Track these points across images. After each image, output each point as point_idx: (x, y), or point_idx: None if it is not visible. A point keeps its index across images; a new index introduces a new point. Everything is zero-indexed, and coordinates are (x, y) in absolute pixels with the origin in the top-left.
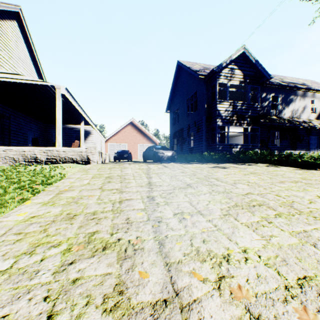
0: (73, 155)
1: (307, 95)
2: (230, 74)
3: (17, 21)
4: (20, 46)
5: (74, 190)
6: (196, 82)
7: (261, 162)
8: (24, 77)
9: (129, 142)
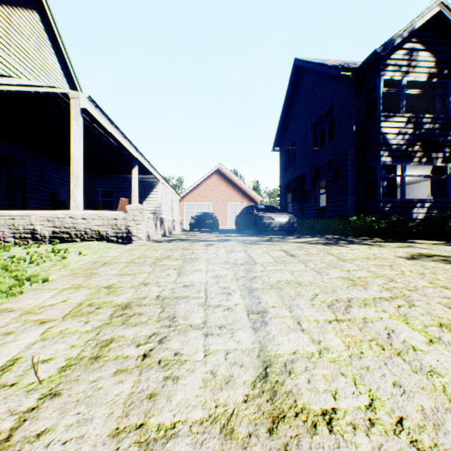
0: (101, 226)
1: None
2: (408, 61)
3: (39, 13)
4: (44, 52)
5: None
6: (332, 87)
7: None
8: (16, 80)
9: (215, 200)
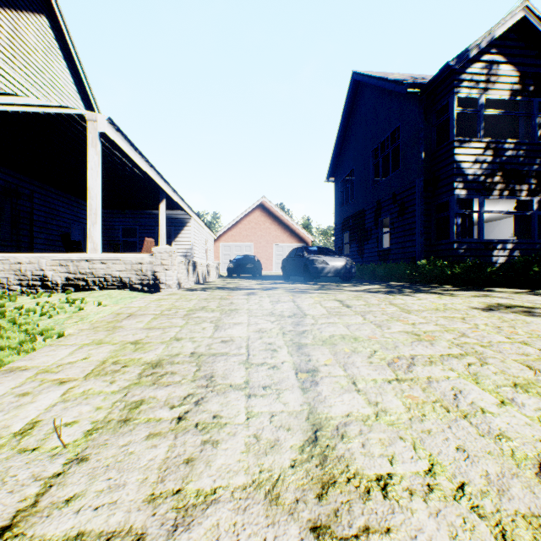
0: (123, 271)
1: None
2: (487, 76)
3: (48, 17)
4: (54, 65)
5: None
6: (397, 107)
7: None
8: (22, 99)
9: (258, 240)
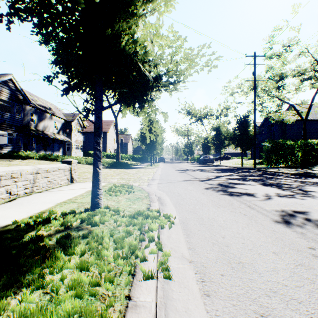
0: None
1: (53, 118)
2: (0, 90)
3: None
4: None
5: None
6: None
7: (29, 158)
8: None
9: None
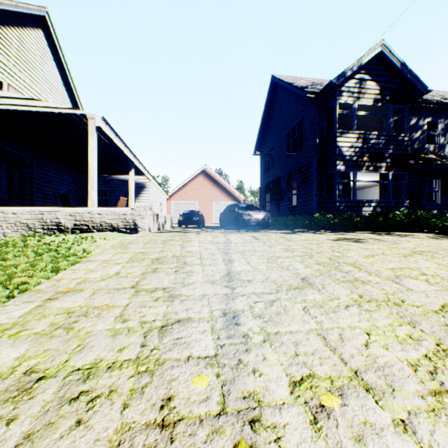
0: (113, 220)
1: None
2: (358, 89)
3: (43, 30)
4: (47, 65)
5: (82, 291)
6: (301, 105)
7: (418, 231)
8: (43, 103)
9: (201, 199)
